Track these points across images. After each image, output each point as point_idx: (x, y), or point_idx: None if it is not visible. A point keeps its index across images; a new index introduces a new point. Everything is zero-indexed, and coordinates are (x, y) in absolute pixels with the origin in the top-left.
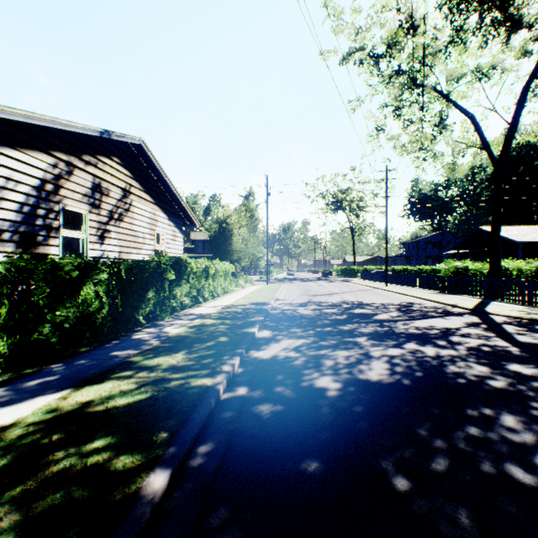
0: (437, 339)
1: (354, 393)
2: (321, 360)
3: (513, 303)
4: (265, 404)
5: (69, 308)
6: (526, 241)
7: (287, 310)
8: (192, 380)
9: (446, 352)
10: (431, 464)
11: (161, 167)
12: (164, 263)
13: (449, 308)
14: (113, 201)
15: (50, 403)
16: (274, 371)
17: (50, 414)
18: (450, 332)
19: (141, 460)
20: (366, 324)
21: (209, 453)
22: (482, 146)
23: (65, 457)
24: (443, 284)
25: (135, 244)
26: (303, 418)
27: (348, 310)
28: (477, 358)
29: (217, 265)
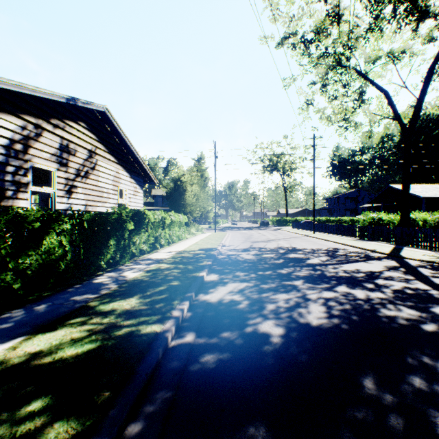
0: (365, 282)
1: (296, 339)
2: (263, 303)
3: (422, 248)
4: (211, 352)
5: (31, 256)
6: (429, 197)
7: (231, 255)
8: (142, 326)
9: (375, 295)
10: (385, 427)
11: (123, 132)
12: (125, 215)
13: (369, 253)
14: (80, 160)
15: None
16: (220, 315)
17: None
18: (375, 275)
19: (76, 428)
20: (301, 268)
21: (152, 414)
22: (394, 117)
23: None
24: (361, 232)
25: (100, 198)
26: (249, 368)
27: (284, 255)
28: (404, 301)
29: (172, 216)
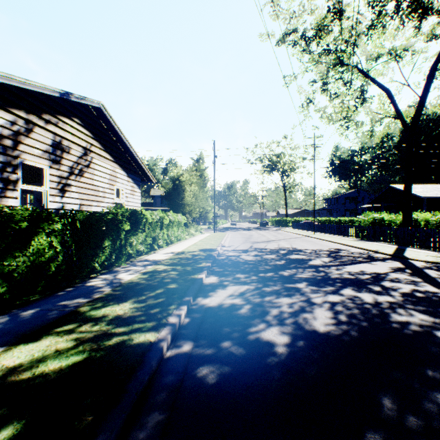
0: (371, 284)
1: (303, 349)
2: (266, 308)
3: (425, 249)
4: (210, 365)
5: (18, 258)
6: (430, 197)
7: (231, 256)
8: (135, 335)
9: (383, 298)
10: None
11: (120, 129)
12: (121, 214)
13: (372, 254)
14: (74, 158)
15: None
16: (220, 321)
17: None
18: (381, 277)
19: None
20: (303, 270)
21: None
22: (395, 116)
23: None
24: (363, 233)
25: (96, 197)
26: (253, 384)
27: (285, 256)
28: (415, 305)
29: (170, 216)
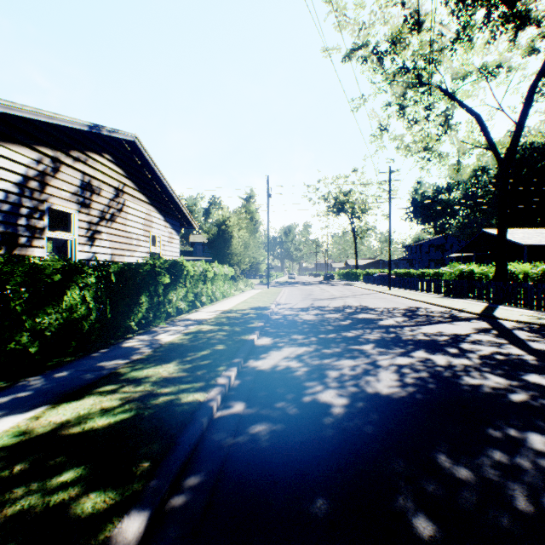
0: (447, 346)
1: (362, 410)
2: (325, 370)
3: (521, 307)
4: (263, 423)
5: (51, 314)
6: (531, 244)
7: (288, 315)
8: (182, 395)
9: (459, 361)
10: (457, 499)
11: (157, 166)
12: (158, 266)
13: (456, 313)
14: (105, 200)
15: (18, 425)
16: (274, 383)
17: (17, 439)
18: (461, 339)
19: (115, 498)
20: (372, 330)
21: (198, 486)
22: (487, 147)
23: (25, 495)
24: (448, 288)
25: (129, 246)
26: (307, 440)
27: (352, 315)
28: (493, 368)
29: (215, 268)
